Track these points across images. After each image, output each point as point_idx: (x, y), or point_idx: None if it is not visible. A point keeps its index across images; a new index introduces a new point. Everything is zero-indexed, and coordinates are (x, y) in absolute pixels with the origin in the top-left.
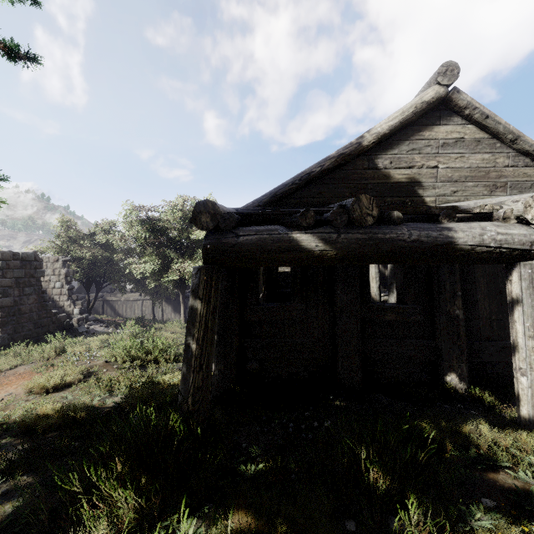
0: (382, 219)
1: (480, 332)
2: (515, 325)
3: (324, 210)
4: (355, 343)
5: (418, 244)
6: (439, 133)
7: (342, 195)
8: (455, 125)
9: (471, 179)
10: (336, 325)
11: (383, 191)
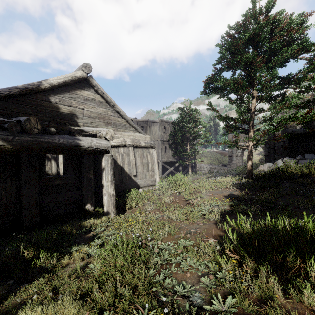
0: (45, 131)
1: (101, 184)
2: (103, 178)
3: (6, 121)
4: (35, 199)
5: (63, 145)
6: (84, 93)
7: (27, 112)
8: (92, 92)
9: (98, 118)
10: (21, 191)
11: (55, 115)
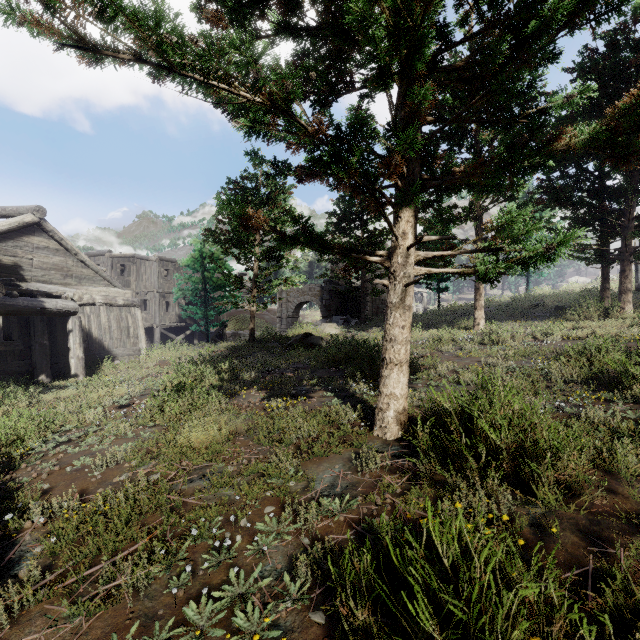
0: (7, 294)
1: (59, 352)
2: (70, 341)
3: None
4: None
5: (28, 308)
6: (34, 240)
7: None
8: (45, 238)
9: (54, 270)
10: None
11: None
